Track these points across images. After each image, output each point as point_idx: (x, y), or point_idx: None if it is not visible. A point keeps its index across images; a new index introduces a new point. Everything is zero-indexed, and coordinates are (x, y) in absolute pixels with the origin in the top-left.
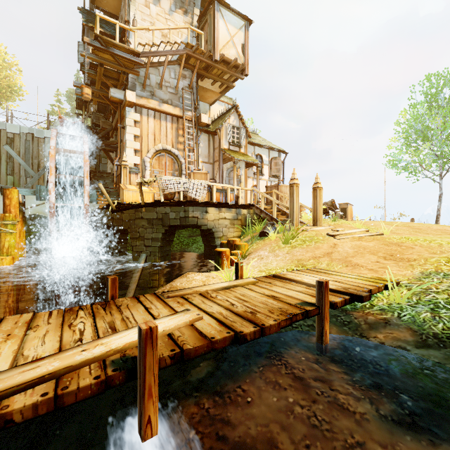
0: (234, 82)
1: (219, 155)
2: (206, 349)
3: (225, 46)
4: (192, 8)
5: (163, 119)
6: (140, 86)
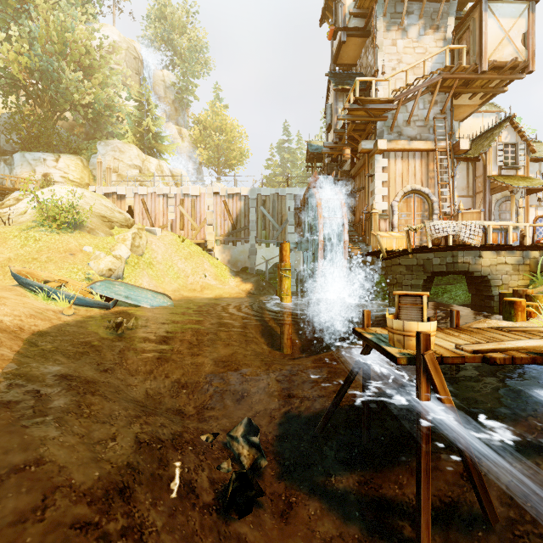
0: (506, 86)
1: (484, 184)
2: None
3: (496, 49)
4: (444, 20)
5: (411, 157)
6: (388, 129)
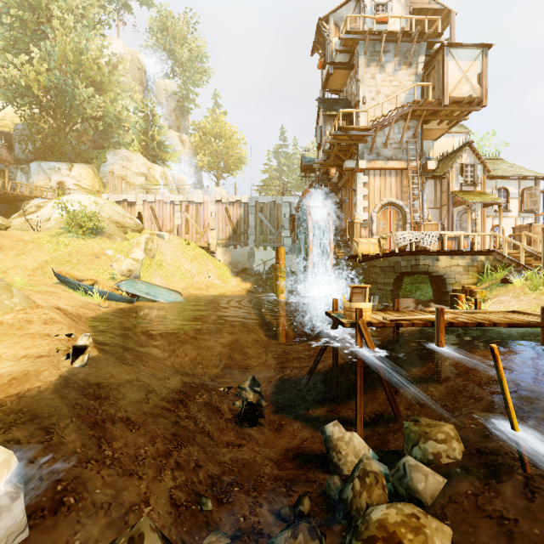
0: (467, 115)
1: (448, 198)
2: (463, 324)
3: (456, 87)
4: (416, 58)
5: (387, 175)
6: (368, 151)
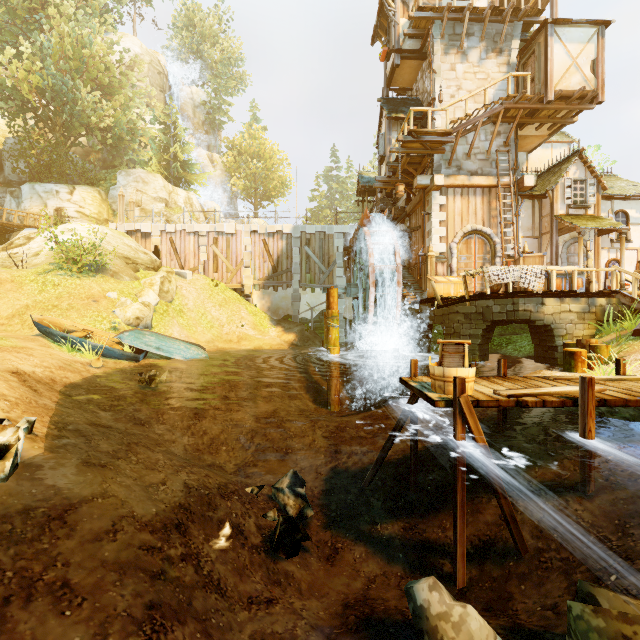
0: (575, 116)
1: (551, 224)
2: (622, 403)
3: (563, 77)
4: (508, 43)
5: (471, 194)
6: (446, 163)
